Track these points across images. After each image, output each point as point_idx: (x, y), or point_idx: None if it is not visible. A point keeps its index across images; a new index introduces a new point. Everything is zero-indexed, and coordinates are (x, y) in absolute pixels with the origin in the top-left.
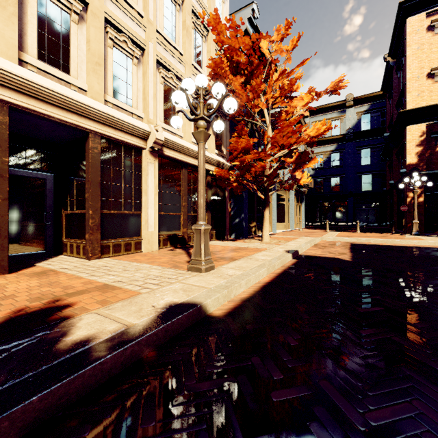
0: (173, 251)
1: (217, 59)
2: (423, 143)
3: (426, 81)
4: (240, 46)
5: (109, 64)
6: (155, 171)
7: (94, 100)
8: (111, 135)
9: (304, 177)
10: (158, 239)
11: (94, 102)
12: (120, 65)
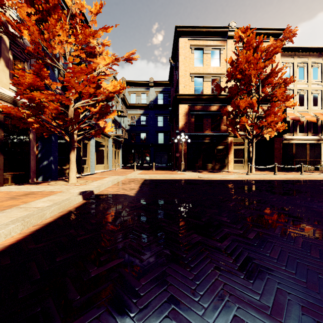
0: None
1: None
2: (186, 116)
3: (188, 79)
4: None
5: None
6: None
7: None
8: None
9: (108, 126)
10: None
11: None
12: None
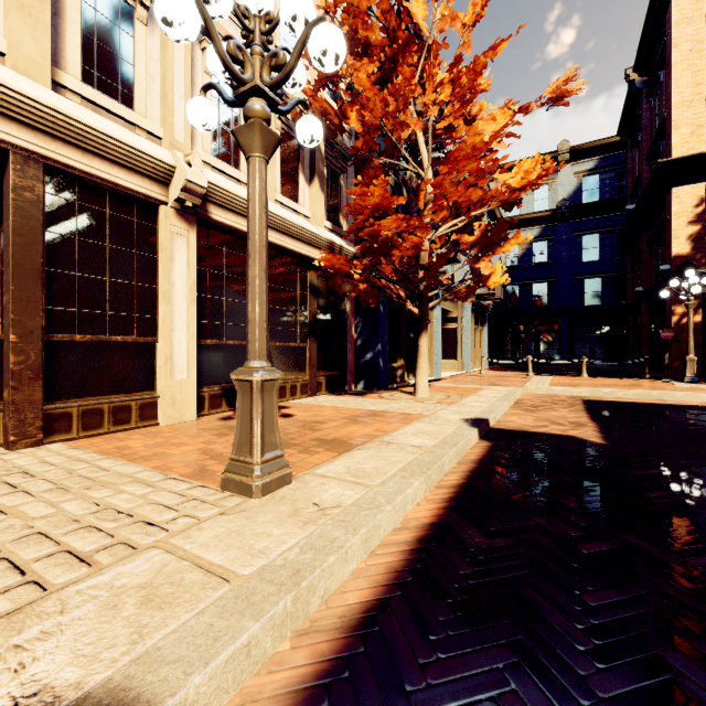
0: (228, 421)
1: None
2: (701, 218)
3: None
4: (370, 3)
5: (72, 6)
6: (190, 253)
7: (21, 76)
8: (73, 163)
9: (495, 273)
10: (199, 395)
11: (19, 79)
12: (103, 14)
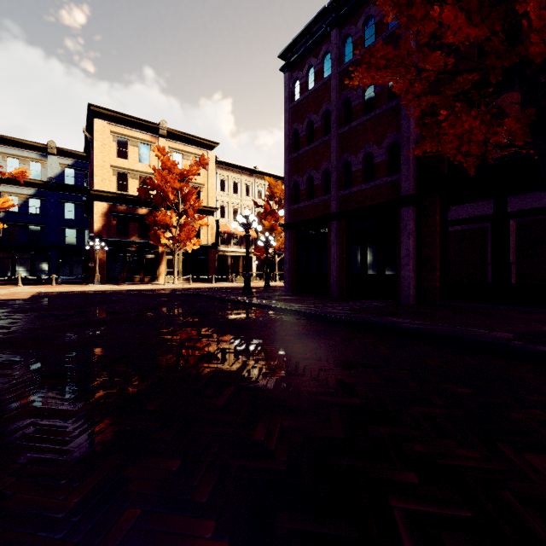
0: None
1: None
2: (105, 217)
3: (108, 172)
4: None
5: None
6: None
7: None
8: None
9: None
10: None
11: None
12: None
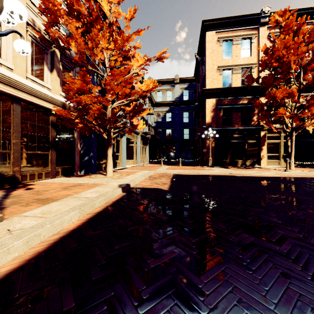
0: None
1: None
2: (214, 110)
3: (215, 73)
4: None
5: None
6: None
7: None
8: None
9: (140, 124)
10: None
11: None
12: None
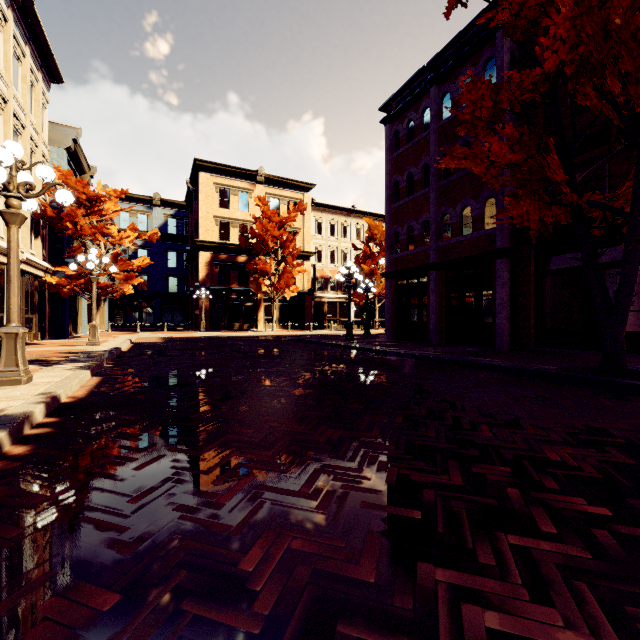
0: (32, 345)
1: (73, 207)
2: (209, 266)
3: (211, 222)
4: (85, 191)
5: None
6: None
7: None
8: None
9: (129, 289)
10: None
11: None
12: None
